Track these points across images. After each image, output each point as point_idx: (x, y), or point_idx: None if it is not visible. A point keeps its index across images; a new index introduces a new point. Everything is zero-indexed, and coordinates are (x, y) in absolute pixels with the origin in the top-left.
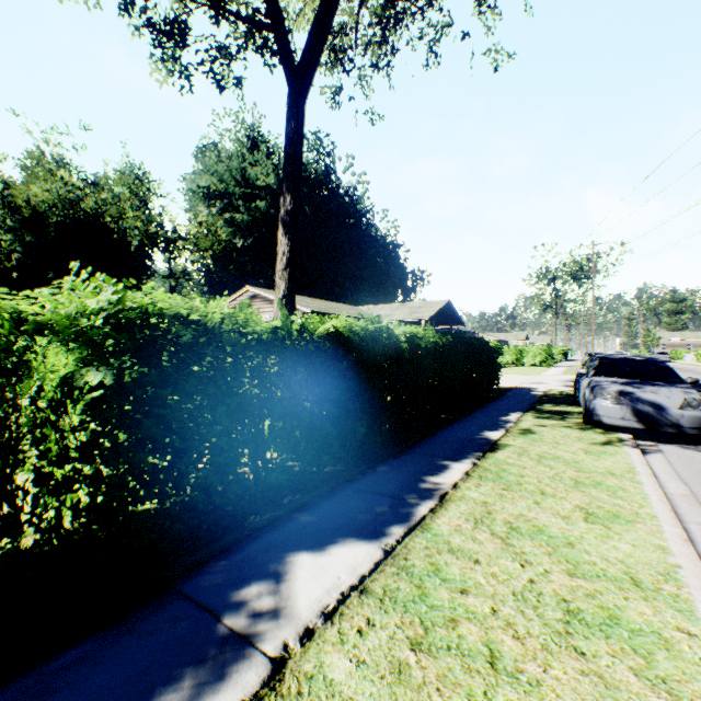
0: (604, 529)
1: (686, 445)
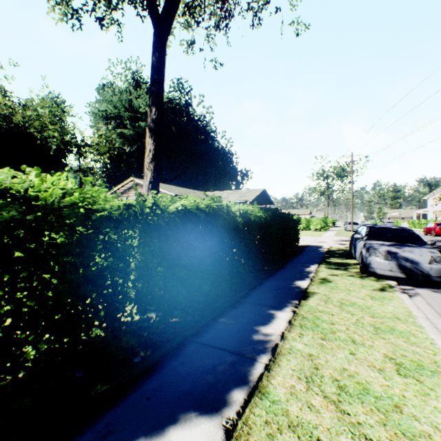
0: (418, 384)
1: (433, 288)
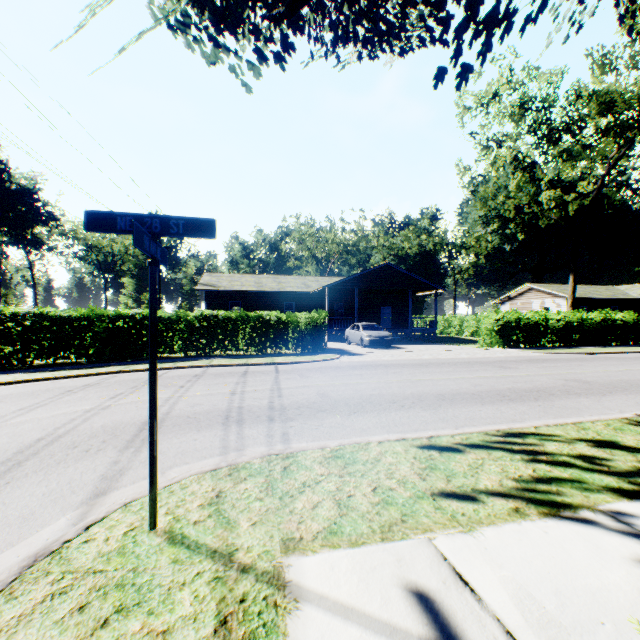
0: None
1: None
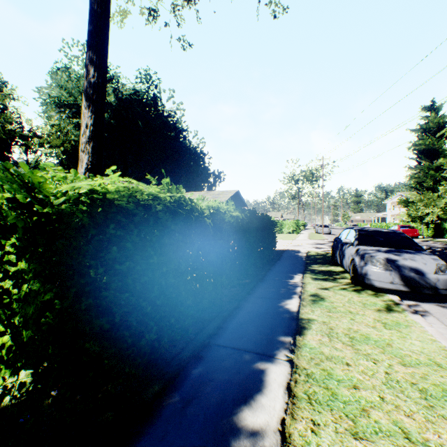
0: None
1: (438, 303)
